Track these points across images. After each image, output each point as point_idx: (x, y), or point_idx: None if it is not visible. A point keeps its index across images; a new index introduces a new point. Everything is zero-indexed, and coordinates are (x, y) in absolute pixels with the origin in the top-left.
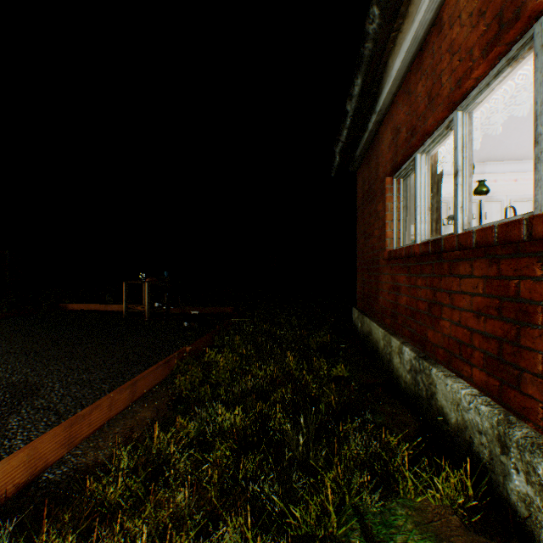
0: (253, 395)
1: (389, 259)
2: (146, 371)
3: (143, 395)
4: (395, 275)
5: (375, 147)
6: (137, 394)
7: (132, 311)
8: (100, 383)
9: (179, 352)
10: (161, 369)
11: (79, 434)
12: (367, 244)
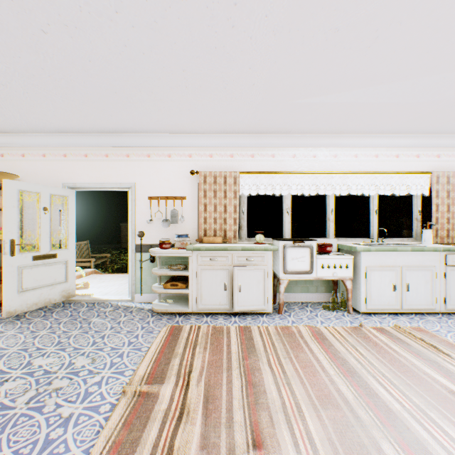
0: None
1: None
2: None
3: None
4: None
5: None
6: None
7: None
8: None
9: None
10: None
11: None
12: None
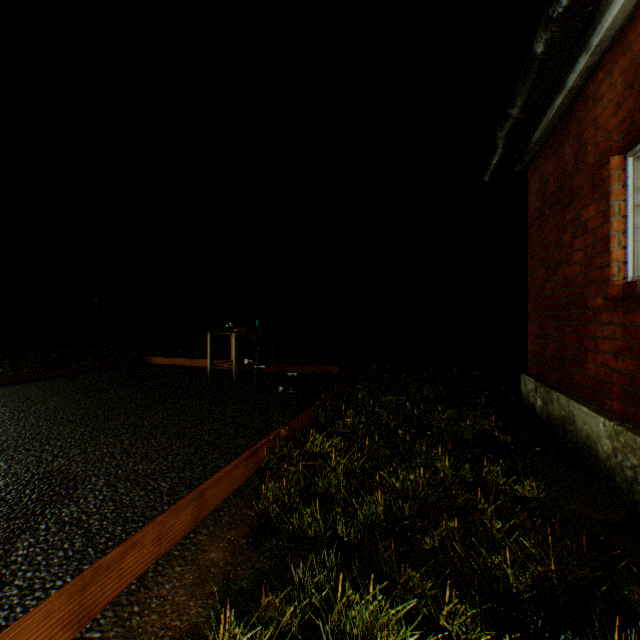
0: (391, 539)
1: (628, 297)
2: (220, 471)
3: (215, 510)
4: (638, 326)
5: (574, 117)
6: (204, 510)
7: (219, 368)
8: (159, 481)
9: (270, 438)
10: (243, 466)
11: (99, 599)
12: (554, 277)
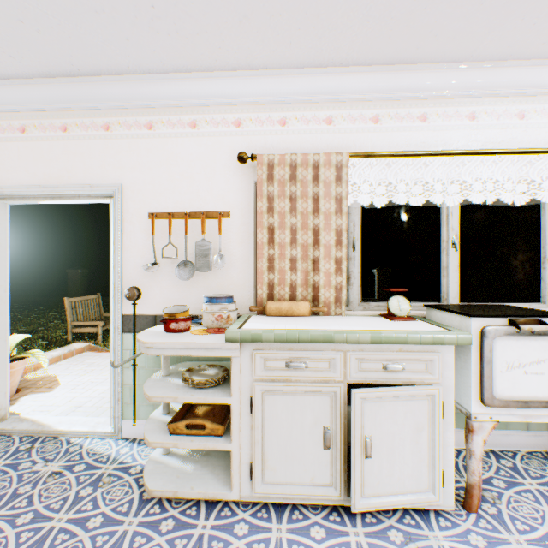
0: None
1: None
2: None
3: None
4: None
5: None
6: None
7: None
8: None
9: None
10: None
11: None
12: None
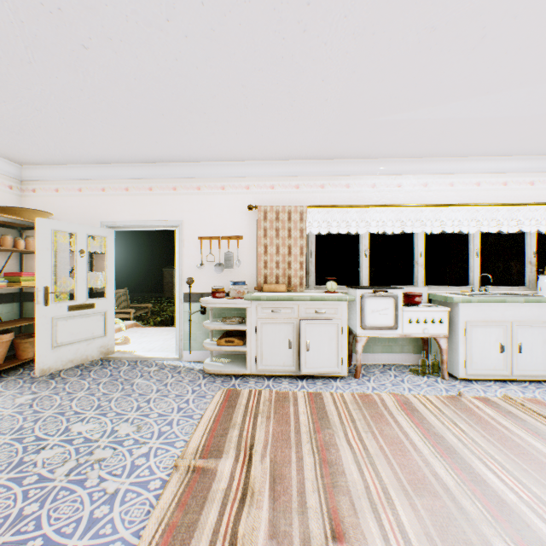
0: None
1: None
2: None
3: None
4: None
5: None
6: None
7: None
8: None
9: None
10: None
11: None
12: None
